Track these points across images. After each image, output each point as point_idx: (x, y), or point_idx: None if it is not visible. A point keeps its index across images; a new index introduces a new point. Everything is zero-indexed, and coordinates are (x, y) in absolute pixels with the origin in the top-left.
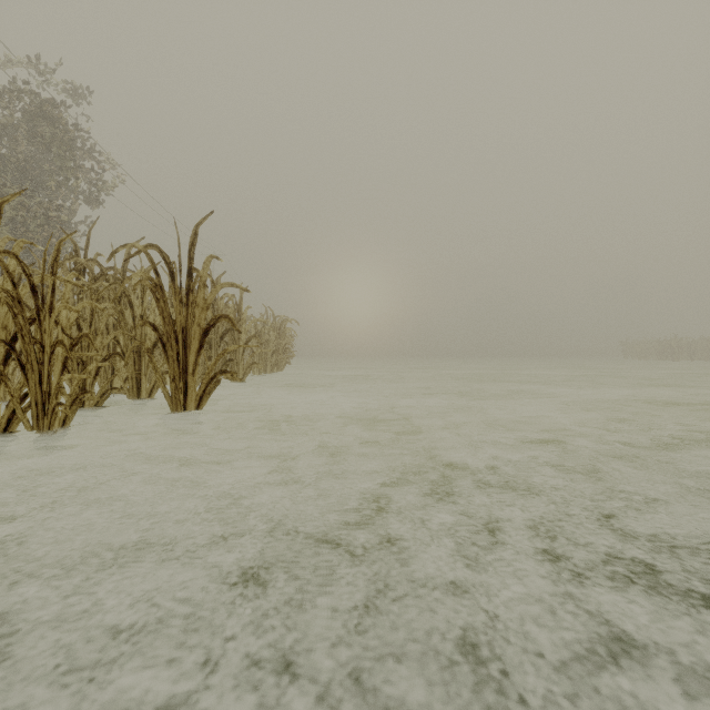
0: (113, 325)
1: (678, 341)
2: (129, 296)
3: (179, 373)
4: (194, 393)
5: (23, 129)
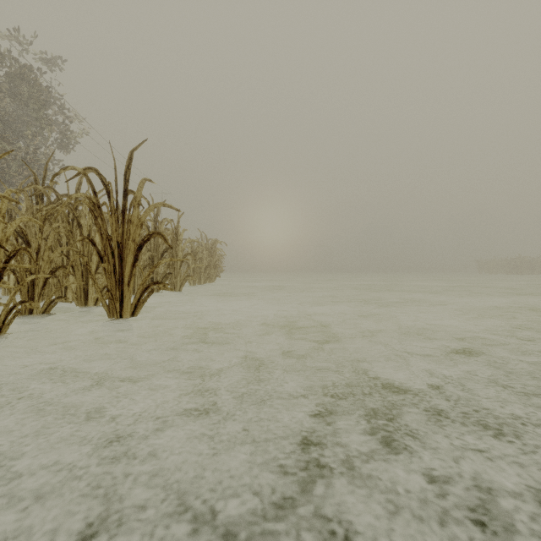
0: (67, 243)
1: (521, 259)
2: (77, 217)
3: (115, 284)
4: (129, 302)
5: (6, 89)
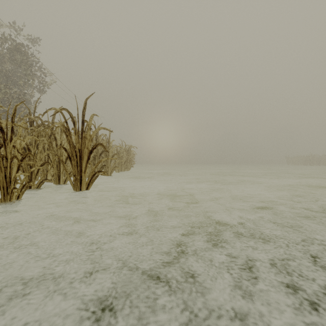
0: (47, 148)
1: (312, 156)
2: (54, 134)
3: (77, 172)
4: (85, 182)
5: (8, 57)
